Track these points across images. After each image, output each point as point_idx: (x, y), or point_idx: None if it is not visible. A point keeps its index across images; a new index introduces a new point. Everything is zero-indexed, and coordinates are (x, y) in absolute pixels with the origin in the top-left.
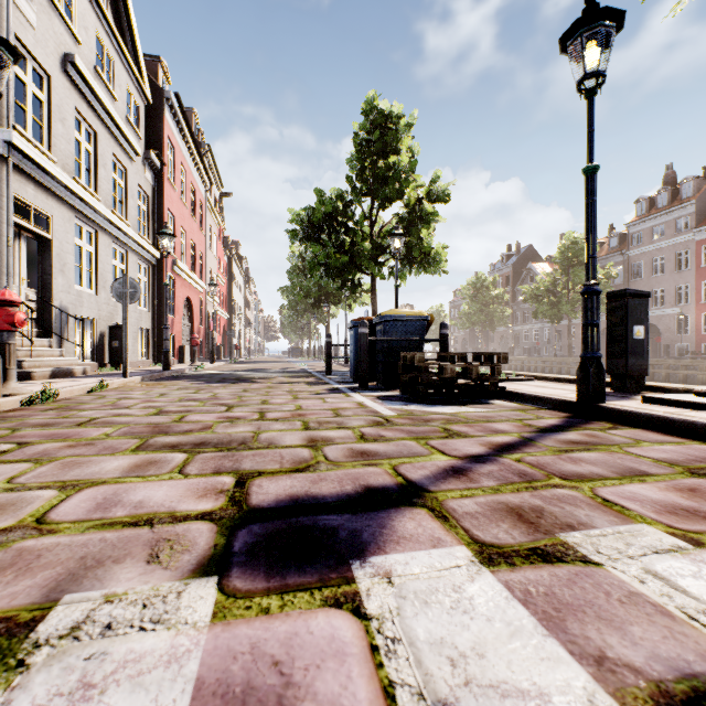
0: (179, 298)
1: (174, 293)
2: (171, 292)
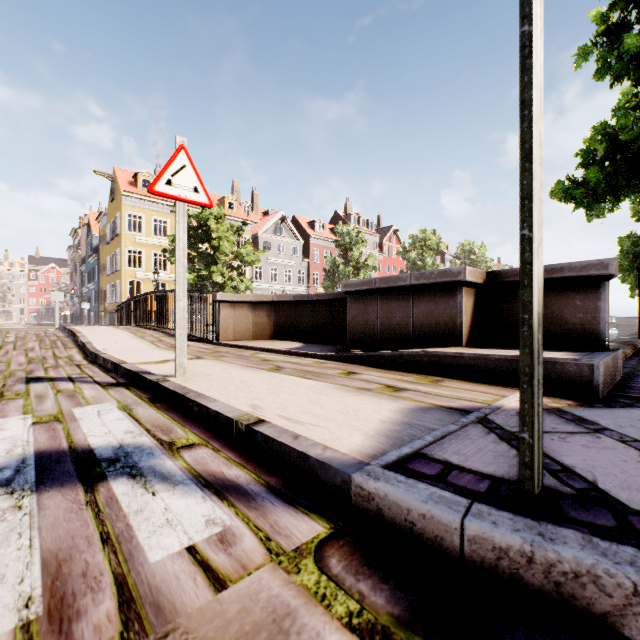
0: None
1: None
2: None
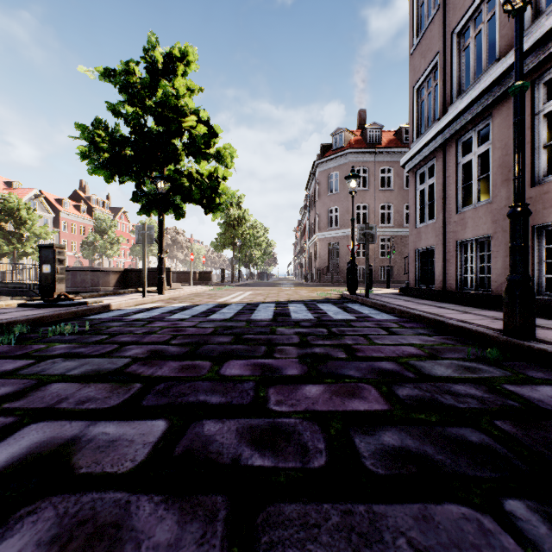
0: (71, 261)
1: (68, 260)
2: (67, 260)
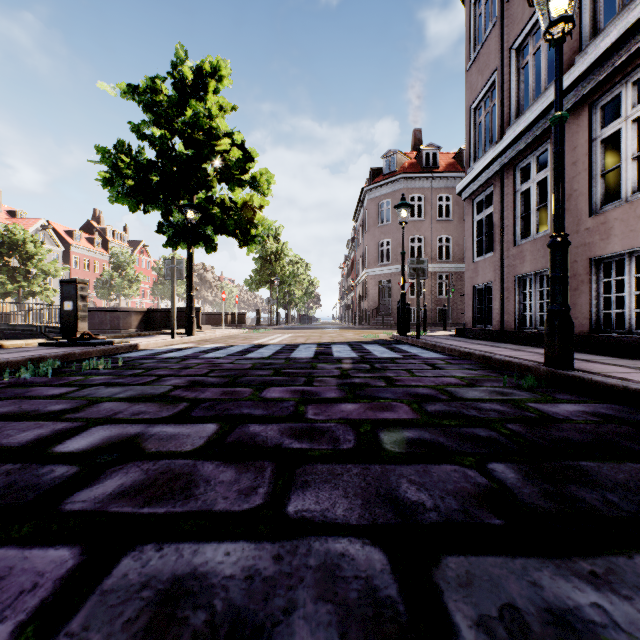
0: None
1: None
2: None
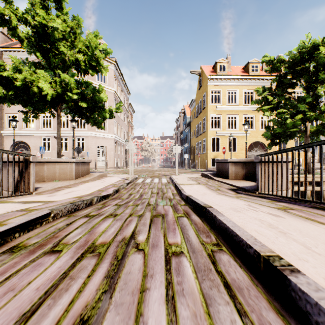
0: None
1: None
2: None
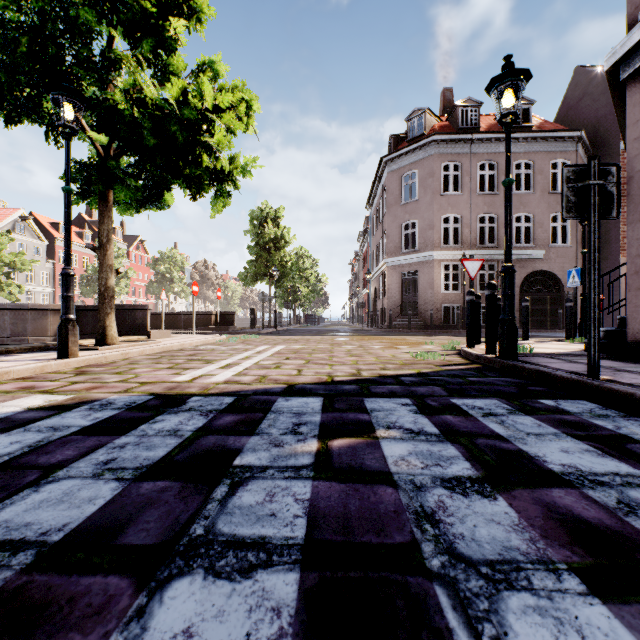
0: None
1: None
2: None
